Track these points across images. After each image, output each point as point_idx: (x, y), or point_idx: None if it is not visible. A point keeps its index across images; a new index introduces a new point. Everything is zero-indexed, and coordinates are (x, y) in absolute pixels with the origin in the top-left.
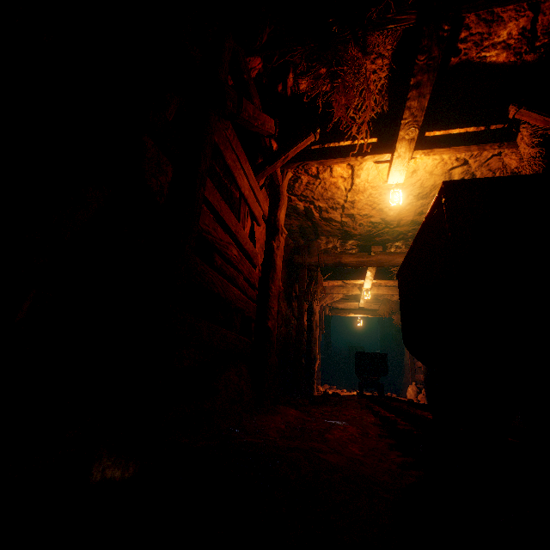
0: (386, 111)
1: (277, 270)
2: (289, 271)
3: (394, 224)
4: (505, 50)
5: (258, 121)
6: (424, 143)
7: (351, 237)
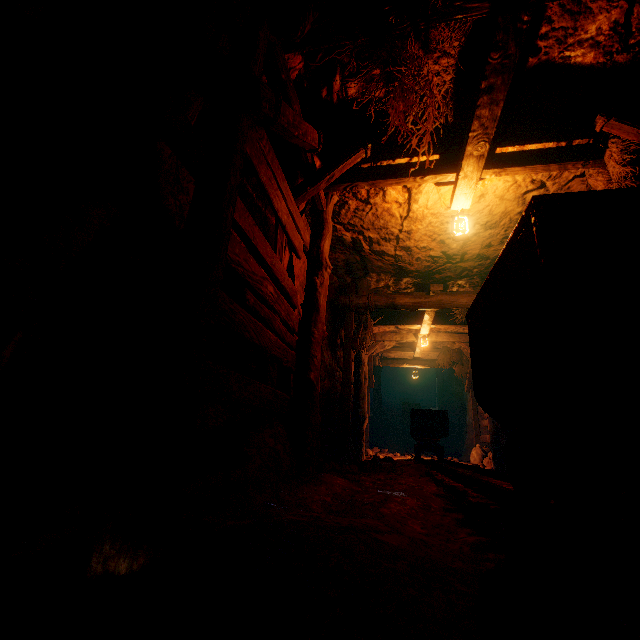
0: (450, 122)
1: (320, 311)
2: (333, 314)
3: (458, 259)
4: (593, 49)
5: (299, 130)
6: (494, 160)
7: (406, 274)
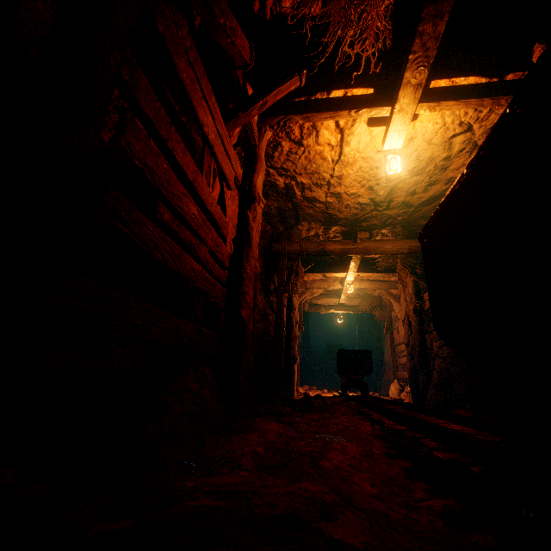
0: (388, 47)
1: (253, 246)
2: (266, 260)
3: (384, 206)
4: None
5: (225, 19)
6: (429, 94)
7: (335, 222)
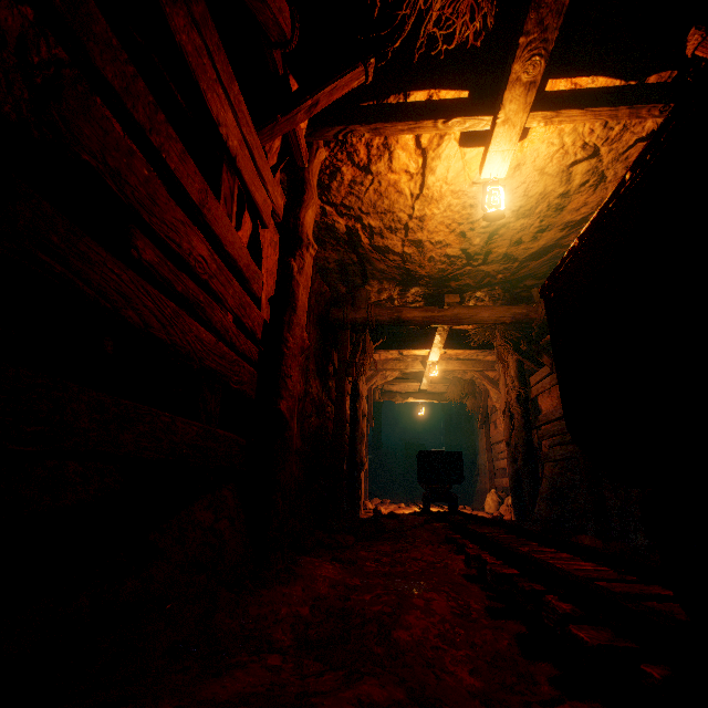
0: (490, 27)
1: (298, 309)
2: (323, 333)
3: (480, 260)
4: None
5: None
6: (545, 100)
7: (415, 281)
